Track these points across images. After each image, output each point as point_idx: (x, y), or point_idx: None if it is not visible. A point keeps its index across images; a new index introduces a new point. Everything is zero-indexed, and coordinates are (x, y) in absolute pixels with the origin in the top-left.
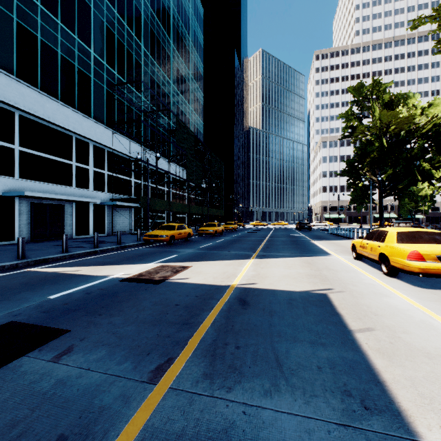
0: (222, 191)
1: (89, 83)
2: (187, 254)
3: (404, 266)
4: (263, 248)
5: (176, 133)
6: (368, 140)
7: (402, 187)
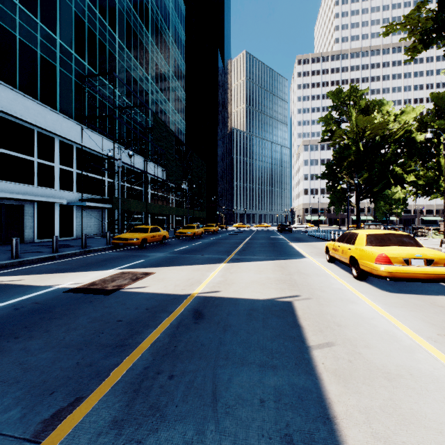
0: (205, 192)
1: (55, 73)
2: (156, 259)
3: (373, 269)
4: (239, 251)
5: (153, 131)
6: (346, 144)
7: (377, 190)
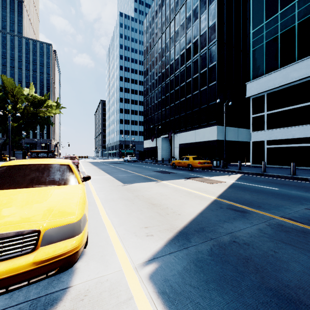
0: None
1: None
2: (281, 191)
3: None
4: None
5: None
6: None
7: None
